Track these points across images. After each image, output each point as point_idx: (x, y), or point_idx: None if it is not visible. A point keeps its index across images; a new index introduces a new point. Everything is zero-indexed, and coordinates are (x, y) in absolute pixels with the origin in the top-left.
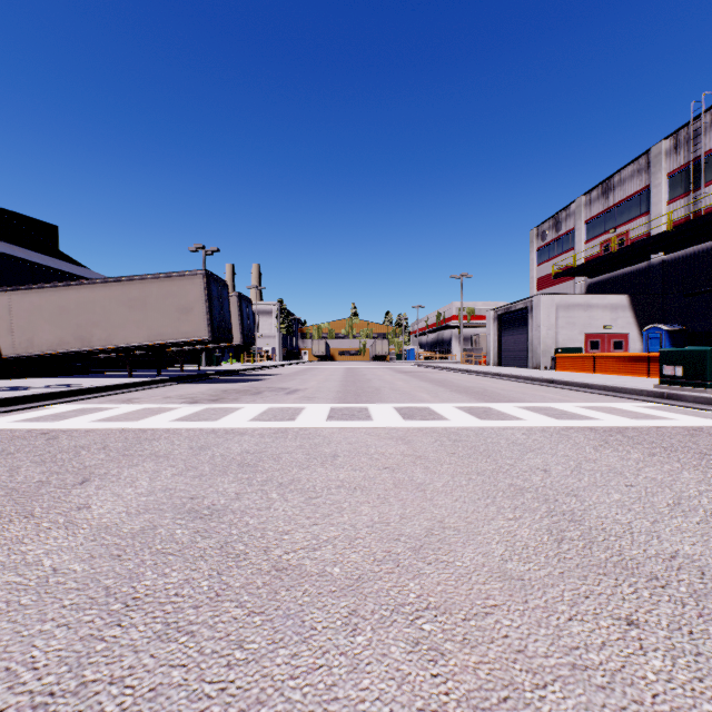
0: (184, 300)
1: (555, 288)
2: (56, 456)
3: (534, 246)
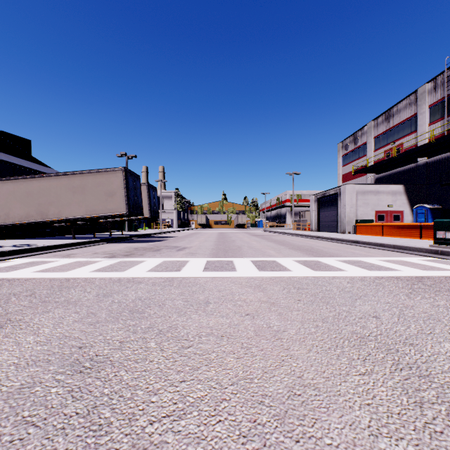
0: (109, 188)
1: (354, 181)
2: None
3: (340, 154)
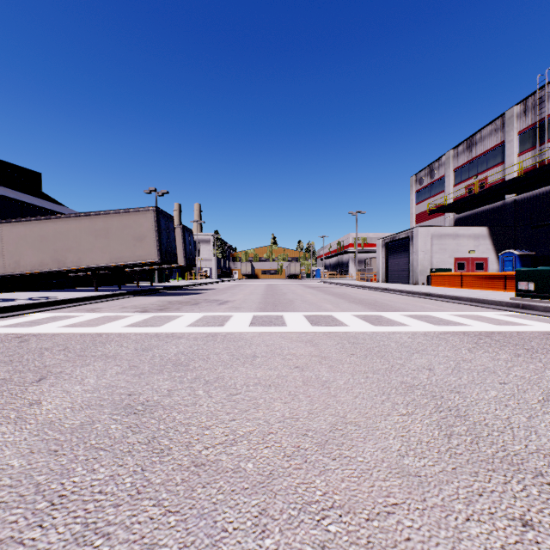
0: (138, 231)
1: (430, 222)
2: (23, 357)
3: (413, 189)
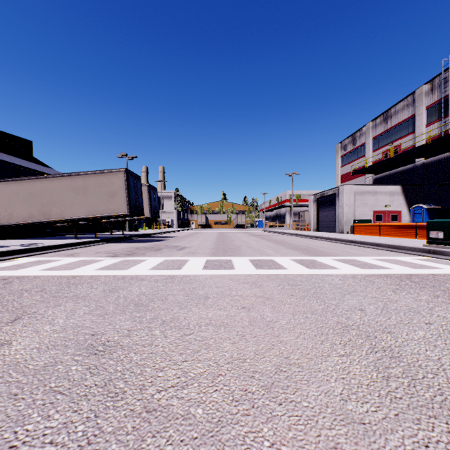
0: (111, 188)
1: (353, 181)
2: (4, 297)
3: (339, 154)
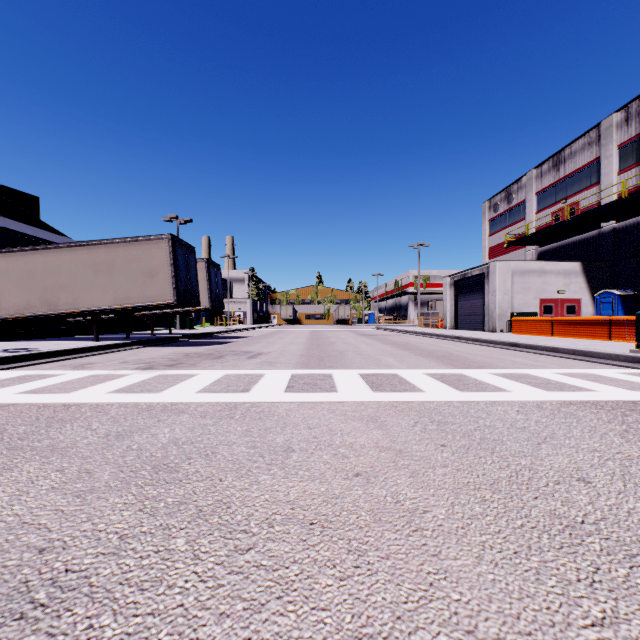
0: (149, 264)
1: (507, 256)
2: None
3: (487, 217)
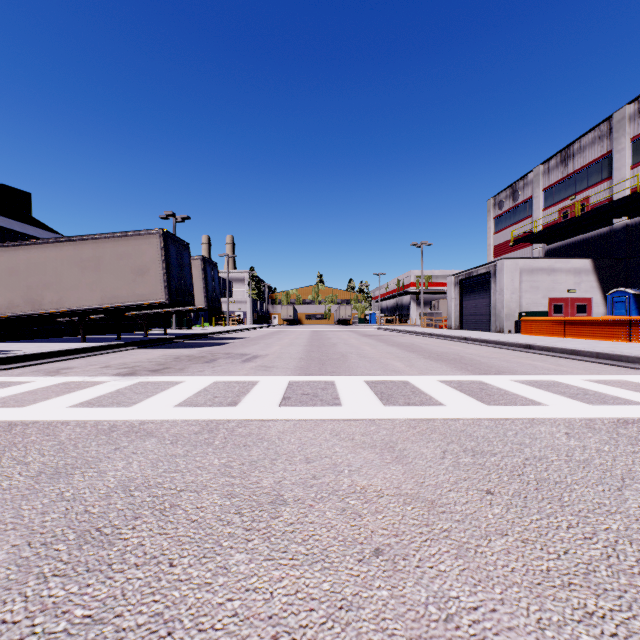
0: (139, 261)
1: (512, 255)
2: None
3: (491, 215)
